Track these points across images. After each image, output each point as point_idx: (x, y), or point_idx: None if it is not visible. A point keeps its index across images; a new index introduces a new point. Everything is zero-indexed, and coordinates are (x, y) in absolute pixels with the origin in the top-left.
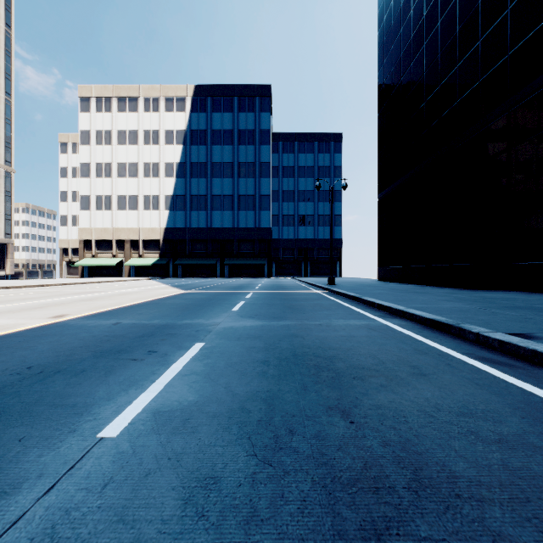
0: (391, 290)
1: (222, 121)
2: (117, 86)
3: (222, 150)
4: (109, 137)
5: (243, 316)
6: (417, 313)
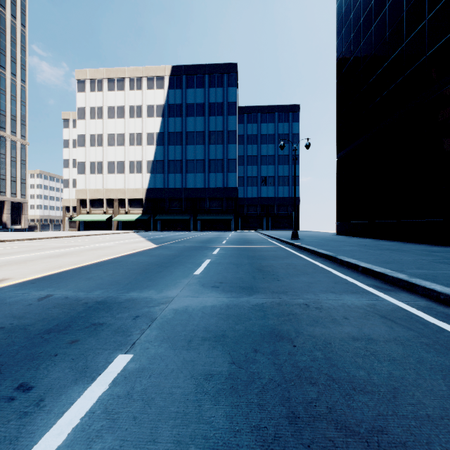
0: (360, 246)
1: (195, 96)
2: (107, 69)
3: (195, 121)
4: (101, 112)
5: (204, 285)
6: (437, 289)
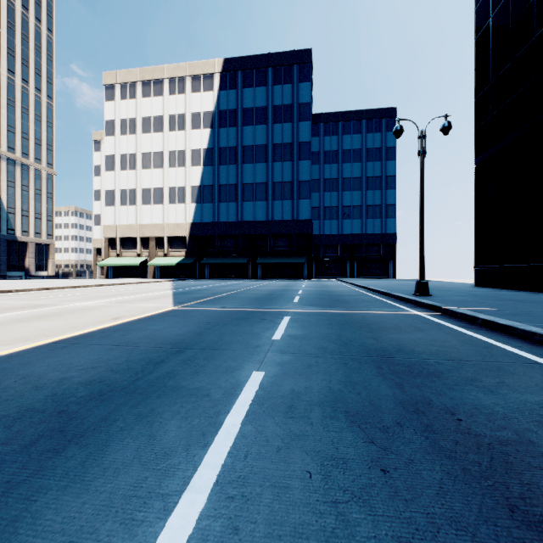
0: None
1: (254, 98)
2: (141, 70)
3: (254, 131)
4: (134, 125)
5: None
6: None
